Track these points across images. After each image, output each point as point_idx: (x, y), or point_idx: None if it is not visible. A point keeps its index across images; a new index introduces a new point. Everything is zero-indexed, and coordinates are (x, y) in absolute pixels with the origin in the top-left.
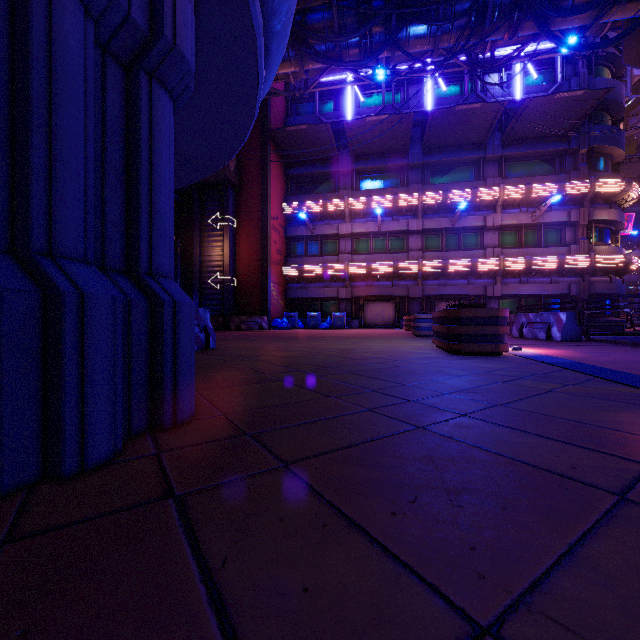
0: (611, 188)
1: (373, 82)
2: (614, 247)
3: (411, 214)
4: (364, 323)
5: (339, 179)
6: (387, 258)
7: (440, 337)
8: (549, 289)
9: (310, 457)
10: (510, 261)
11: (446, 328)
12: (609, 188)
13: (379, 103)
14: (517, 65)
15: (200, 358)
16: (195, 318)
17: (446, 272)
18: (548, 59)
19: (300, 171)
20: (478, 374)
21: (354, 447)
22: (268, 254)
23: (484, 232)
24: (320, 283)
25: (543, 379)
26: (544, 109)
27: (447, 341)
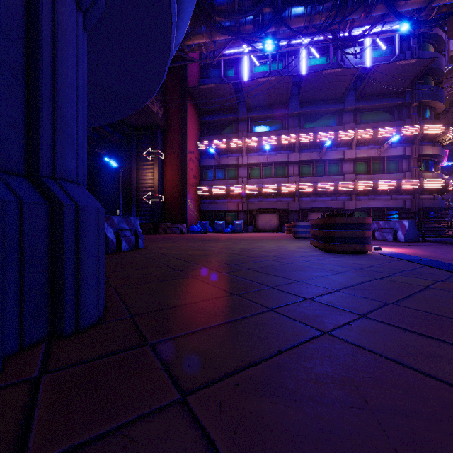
0: (435, 131)
1: (263, 52)
2: (437, 174)
3: (290, 149)
4: (256, 228)
5: (238, 124)
6: (273, 181)
7: (317, 239)
8: (390, 204)
9: (214, 381)
10: (362, 184)
11: (323, 232)
12: (433, 131)
13: (267, 69)
14: (367, 42)
15: (129, 256)
16: (127, 224)
17: (316, 191)
18: (389, 38)
19: (210, 118)
20: (356, 270)
21: (262, 363)
22: (187, 178)
23: (343, 163)
24: (224, 199)
25: (413, 275)
26: (387, 73)
27: (324, 242)
